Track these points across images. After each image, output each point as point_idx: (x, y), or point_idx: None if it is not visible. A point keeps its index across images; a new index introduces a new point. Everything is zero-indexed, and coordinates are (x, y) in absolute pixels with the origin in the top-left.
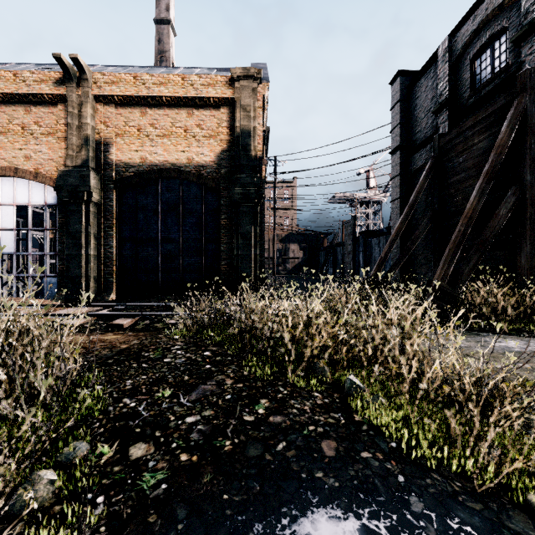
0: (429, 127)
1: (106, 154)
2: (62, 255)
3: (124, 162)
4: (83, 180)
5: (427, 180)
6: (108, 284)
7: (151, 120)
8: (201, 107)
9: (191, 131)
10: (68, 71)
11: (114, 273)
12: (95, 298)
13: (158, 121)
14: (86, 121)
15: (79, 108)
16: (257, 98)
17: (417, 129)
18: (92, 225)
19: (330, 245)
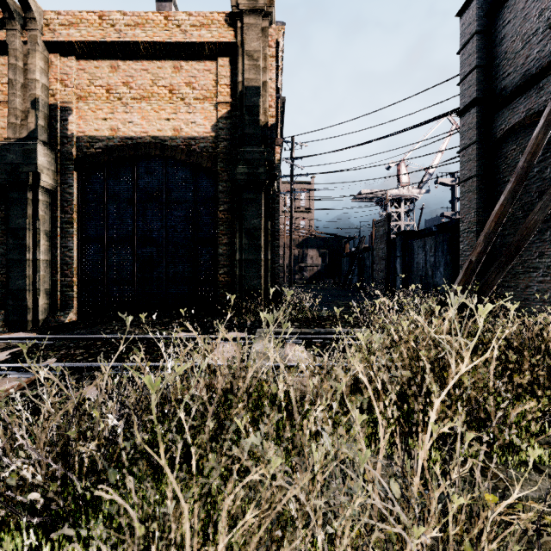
0: (533, 60)
1: (64, 123)
2: (5, 260)
3: (89, 135)
4: (27, 157)
5: (548, 133)
6: (66, 300)
7: (125, 78)
8: (192, 58)
9: (178, 92)
10: (7, 6)
11: (76, 285)
12: (47, 318)
13: (134, 79)
14: (33, 76)
15: (26, 60)
16: (269, 43)
17: (507, 71)
18: (42, 219)
19: (356, 250)
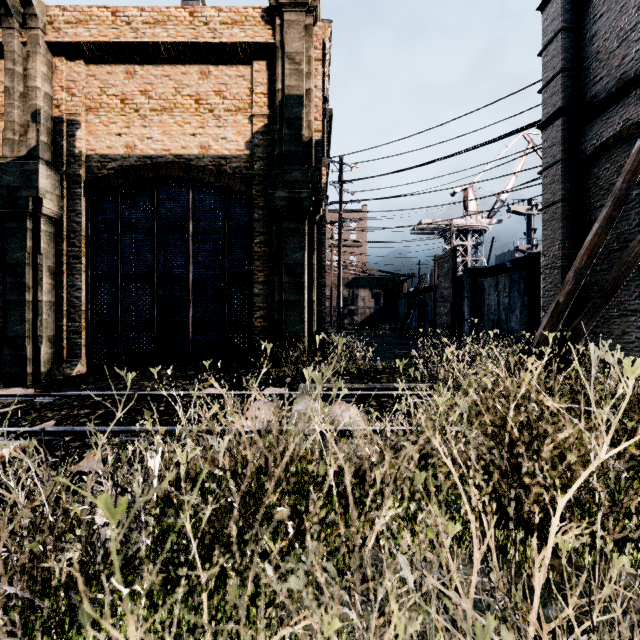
0: (632, 60)
1: (70, 139)
2: (1, 302)
3: (100, 153)
4: (26, 179)
5: None
6: (73, 349)
7: (143, 85)
8: (223, 62)
9: (205, 102)
10: (2, 0)
11: (85, 331)
12: (51, 371)
13: (153, 86)
14: (34, 84)
15: (26, 64)
16: (313, 44)
17: (599, 74)
18: (45, 253)
19: (415, 290)
